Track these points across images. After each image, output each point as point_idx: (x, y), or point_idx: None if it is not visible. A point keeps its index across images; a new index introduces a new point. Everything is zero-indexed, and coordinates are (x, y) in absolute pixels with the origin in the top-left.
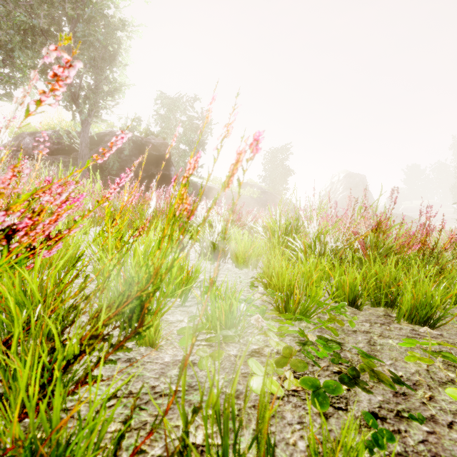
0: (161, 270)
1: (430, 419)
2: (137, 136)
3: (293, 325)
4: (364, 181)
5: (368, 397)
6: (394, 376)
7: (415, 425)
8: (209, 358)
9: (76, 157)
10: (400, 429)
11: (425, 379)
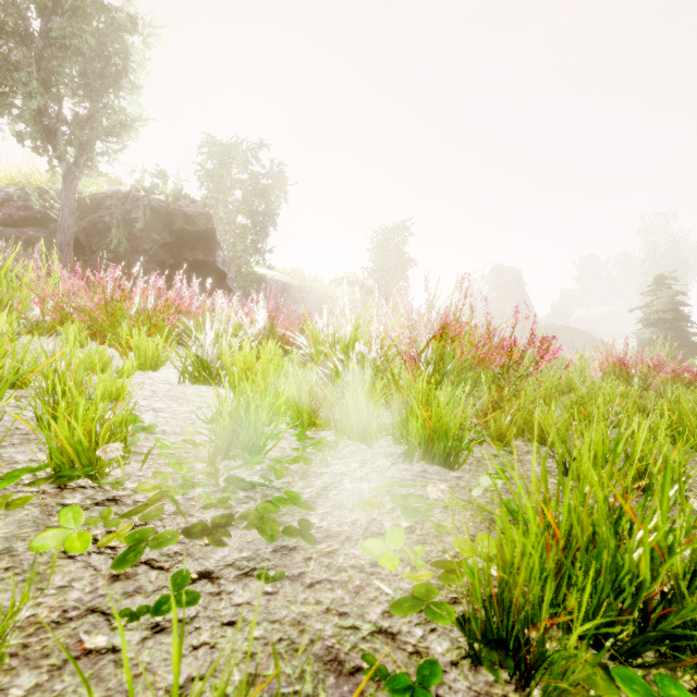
0: (5, 384)
1: (293, 578)
2: (160, 201)
3: (228, 467)
4: (519, 277)
5: (228, 553)
6: (300, 526)
7: (257, 586)
8: (3, 507)
9: (57, 231)
10: (225, 591)
11: (354, 530)
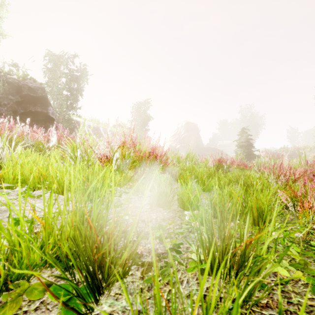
0: None
1: None
2: (14, 79)
3: None
4: (196, 127)
5: None
6: None
7: None
8: None
9: None
10: None
11: None
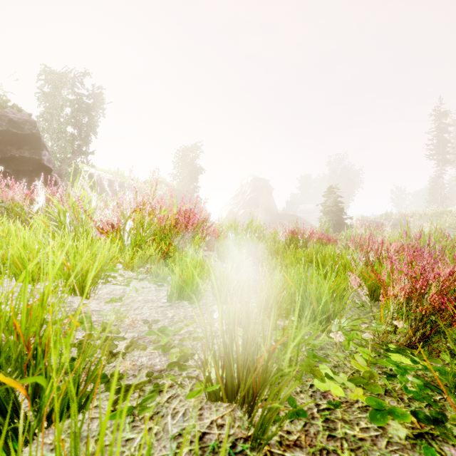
0: None
1: None
2: None
3: None
4: (267, 185)
5: None
6: None
7: None
8: None
9: None
10: None
11: None
